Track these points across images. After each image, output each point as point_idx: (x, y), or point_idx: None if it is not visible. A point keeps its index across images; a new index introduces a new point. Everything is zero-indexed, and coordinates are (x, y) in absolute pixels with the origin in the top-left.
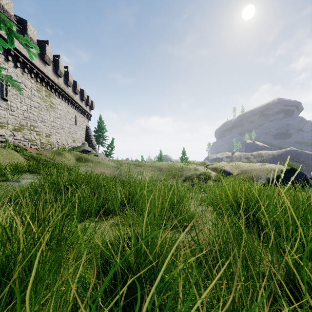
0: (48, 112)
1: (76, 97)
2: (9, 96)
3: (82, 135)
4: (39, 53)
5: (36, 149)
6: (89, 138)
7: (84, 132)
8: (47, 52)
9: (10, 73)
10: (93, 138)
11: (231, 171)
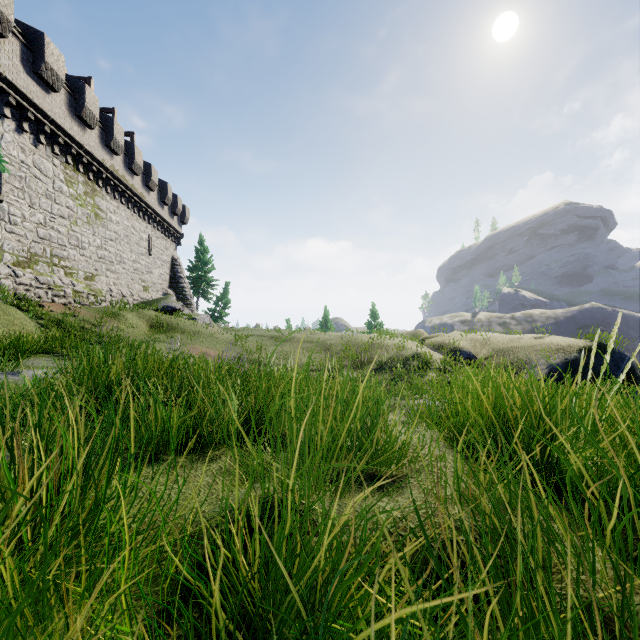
0: (90, 227)
1: (150, 198)
2: (7, 193)
3: (162, 276)
4: (70, 103)
5: (64, 305)
6: (178, 282)
7: (168, 270)
8: (87, 101)
9: (9, 143)
10: (187, 283)
11: (474, 352)
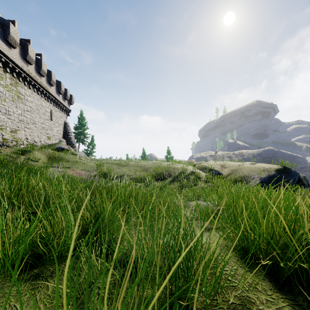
0: (14, 103)
1: (51, 89)
2: None
3: (59, 131)
4: (0, 32)
5: None
6: (67, 135)
7: (62, 128)
8: (11, 32)
9: None
10: (73, 135)
11: (221, 171)
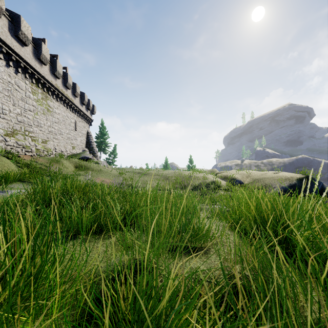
0: (45, 116)
1: (76, 101)
2: (1, 98)
3: (82, 141)
4: (34, 51)
5: (31, 156)
6: (90, 144)
7: (85, 138)
8: (43, 51)
9: (2, 72)
10: (95, 145)
11: (242, 180)
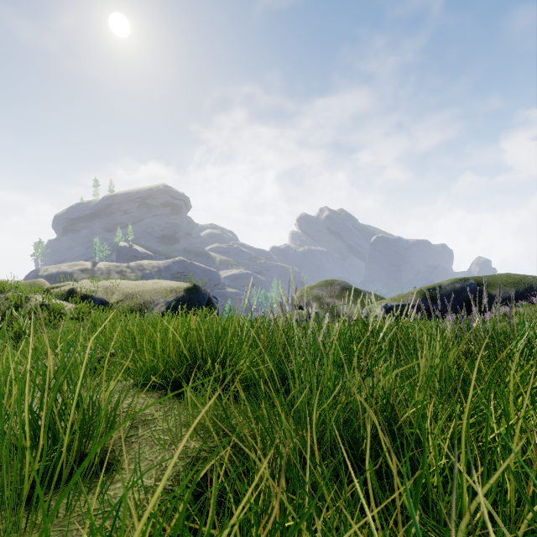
0: None
1: None
2: None
3: None
4: None
5: None
6: None
7: None
8: None
9: None
10: None
11: (106, 298)
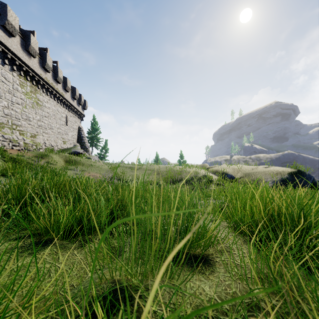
0: (34, 110)
1: (66, 95)
2: None
3: (73, 136)
4: (22, 43)
5: (18, 150)
6: (81, 139)
7: (76, 133)
8: (31, 42)
9: None
10: (86, 140)
11: (234, 174)
